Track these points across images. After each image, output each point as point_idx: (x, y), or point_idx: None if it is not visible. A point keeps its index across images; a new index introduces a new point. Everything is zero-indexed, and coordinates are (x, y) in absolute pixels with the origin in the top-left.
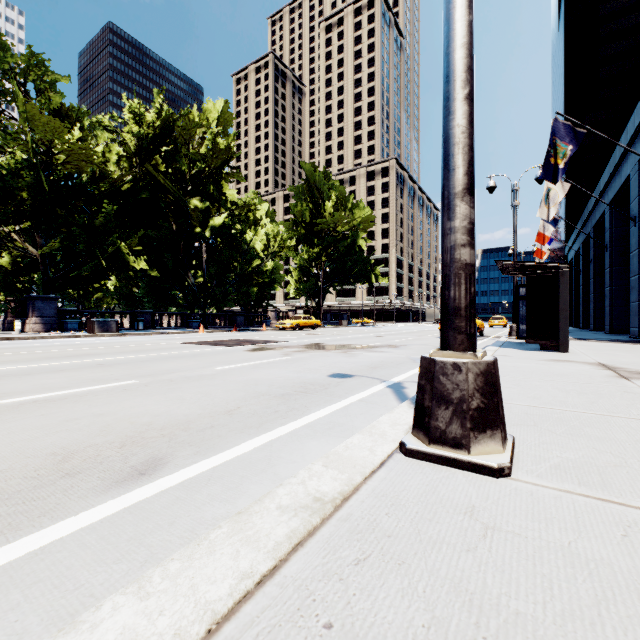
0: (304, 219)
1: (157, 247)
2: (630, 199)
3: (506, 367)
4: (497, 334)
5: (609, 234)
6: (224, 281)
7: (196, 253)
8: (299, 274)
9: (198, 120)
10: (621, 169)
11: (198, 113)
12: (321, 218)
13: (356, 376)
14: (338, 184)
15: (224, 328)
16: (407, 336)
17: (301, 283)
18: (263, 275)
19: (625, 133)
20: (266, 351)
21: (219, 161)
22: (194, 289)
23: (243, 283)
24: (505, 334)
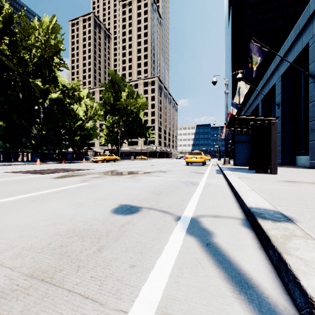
0: (110, 101)
1: (7, 108)
2: (275, 95)
3: (276, 191)
4: (211, 163)
5: (261, 114)
6: (59, 133)
7: (38, 114)
8: (107, 131)
9: (37, 27)
10: (269, 82)
11: (37, 23)
12: (119, 101)
13: (143, 209)
14: (129, 84)
15: (58, 161)
16: (168, 165)
17: (108, 136)
18: (84, 130)
19: (274, 62)
20: (69, 178)
21: (50, 53)
22: (36, 137)
23: (71, 134)
24: (215, 163)
